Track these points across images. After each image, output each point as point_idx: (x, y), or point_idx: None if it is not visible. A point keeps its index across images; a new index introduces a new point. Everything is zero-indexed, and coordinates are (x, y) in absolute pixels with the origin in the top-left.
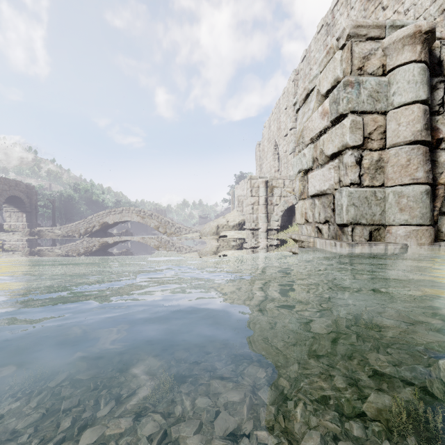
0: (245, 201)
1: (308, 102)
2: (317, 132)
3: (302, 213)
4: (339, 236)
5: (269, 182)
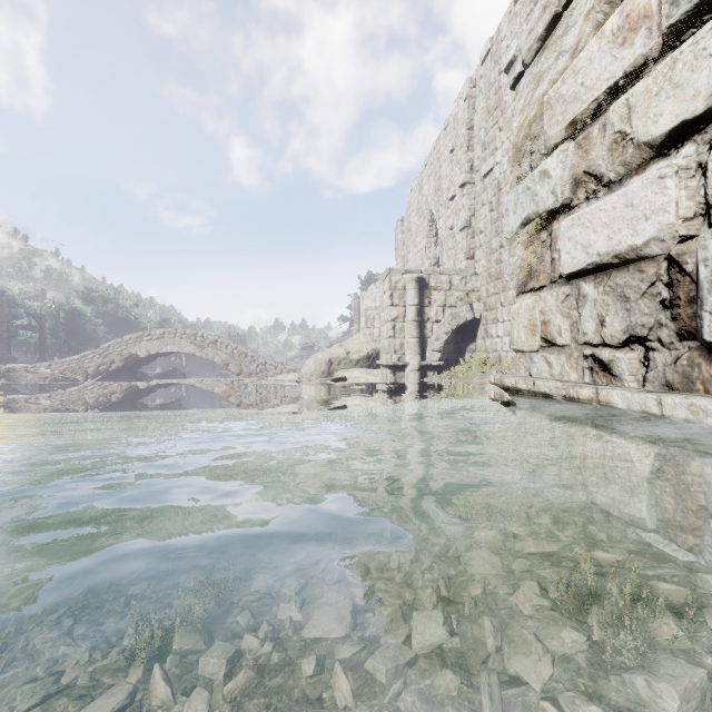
0: (377, 317)
1: (554, 40)
2: (598, 93)
3: (532, 324)
4: (707, 381)
5: (424, 280)
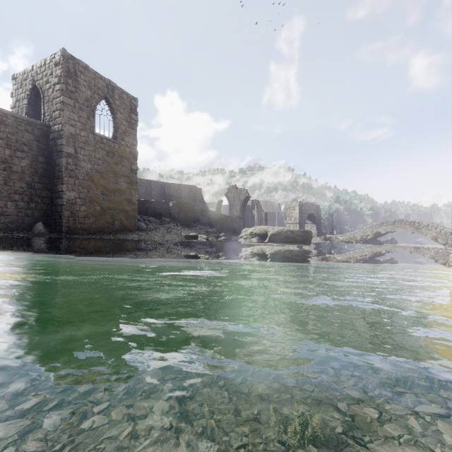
0: None
1: None
2: None
3: None
4: None
5: None
